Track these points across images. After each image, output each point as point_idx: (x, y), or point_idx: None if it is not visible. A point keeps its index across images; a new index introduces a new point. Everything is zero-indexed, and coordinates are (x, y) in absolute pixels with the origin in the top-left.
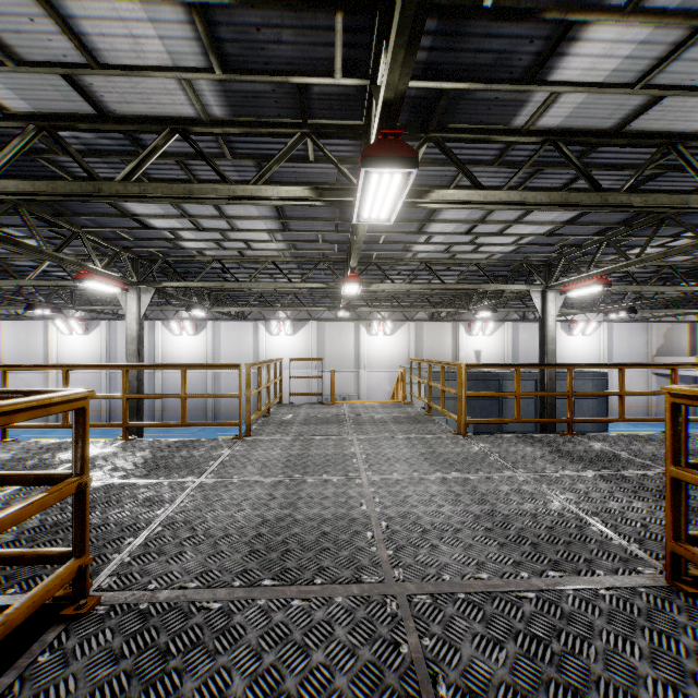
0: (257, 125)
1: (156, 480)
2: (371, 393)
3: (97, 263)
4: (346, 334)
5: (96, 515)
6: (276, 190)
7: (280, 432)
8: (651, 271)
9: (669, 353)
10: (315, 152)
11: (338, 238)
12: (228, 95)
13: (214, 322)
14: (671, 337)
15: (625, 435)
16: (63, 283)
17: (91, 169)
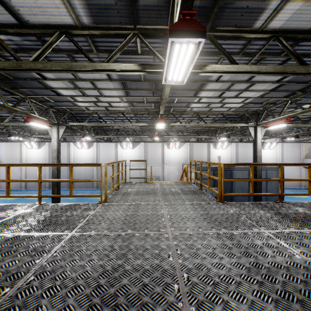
0: (108, 29)
1: (46, 233)
2: (169, 176)
3: (36, 113)
4: (157, 148)
5: None
6: (119, 65)
7: (123, 199)
8: (307, 117)
9: (310, 157)
10: (141, 48)
11: (154, 100)
12: (90, 8)
13: (97, 143)
14: None
15: None
16: (22, 123)
17: (16, 55)
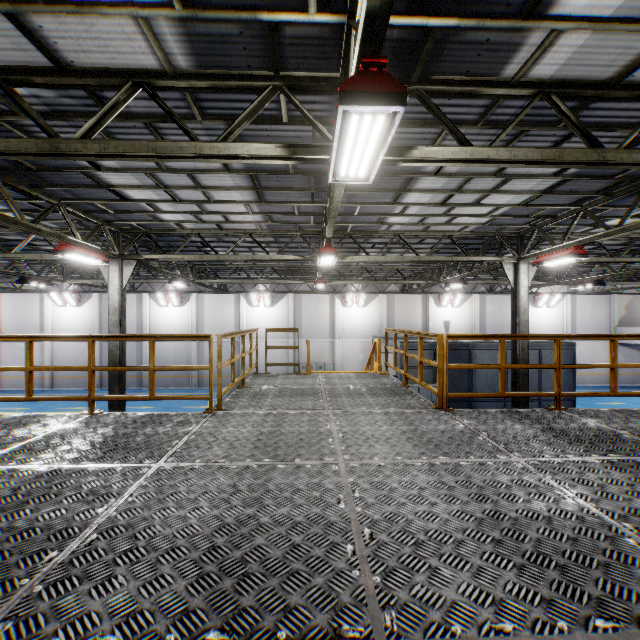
0: (226, 78)
1: (109, 464)
2: (345, 361)
3: (77, 235)
4: (321, 305)
5: (25, 514)
6: (246, 147)
7: (253, 405)
8: (621, 243)
9: (630, 324)
10: (289, 111)
11: (314, 209)
12: (192, 40)
13: (198, 294)
14: (632, 308)
15: (617, 410)
16: (48, 255)
17: (48, 126)
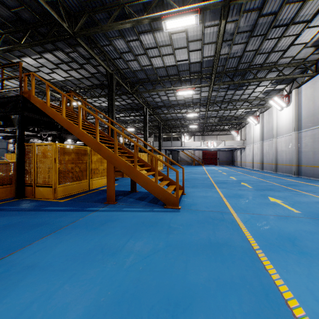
0: None
1: None
2: None
3: None
4: None
5: None
6: None
7: None
8: None
9: None
10: None
11: None
12: None
13: None
14: None
15: None
16: None
17: None
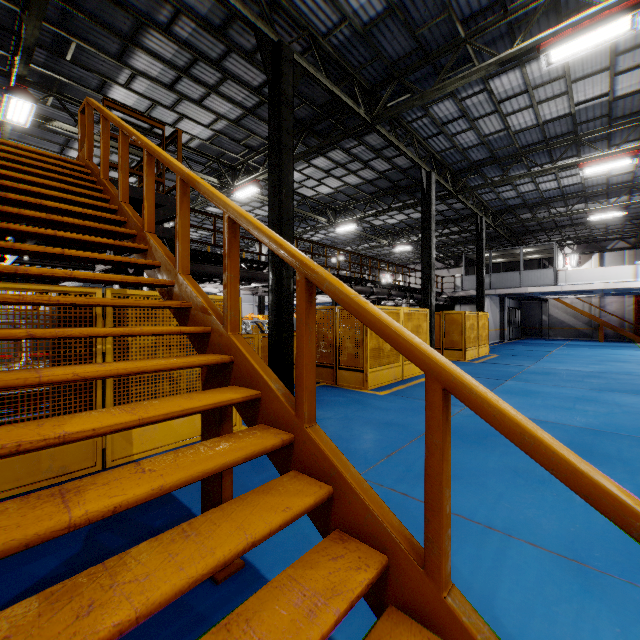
0: None
1: None
2: None
3: None
4: None
5: None
6: None
7: None
8: None
9: None
10: None
11: None
12: None
13: None
14: None
15: None
16: None
17: None
